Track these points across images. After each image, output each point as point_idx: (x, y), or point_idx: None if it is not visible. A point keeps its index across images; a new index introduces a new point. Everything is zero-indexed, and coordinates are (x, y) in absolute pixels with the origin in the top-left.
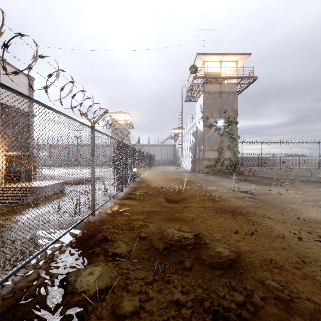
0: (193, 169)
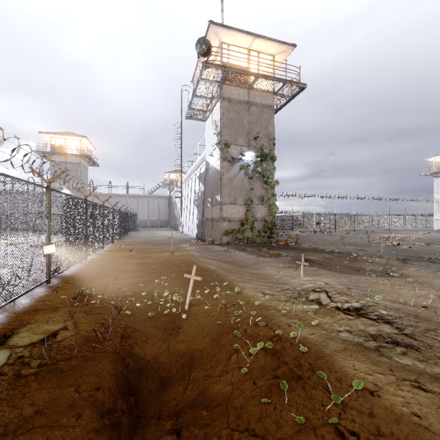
0: (201, 236)
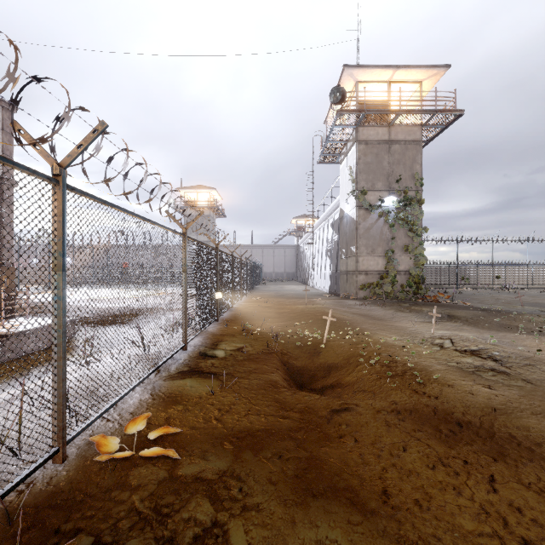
0: (335, 291)
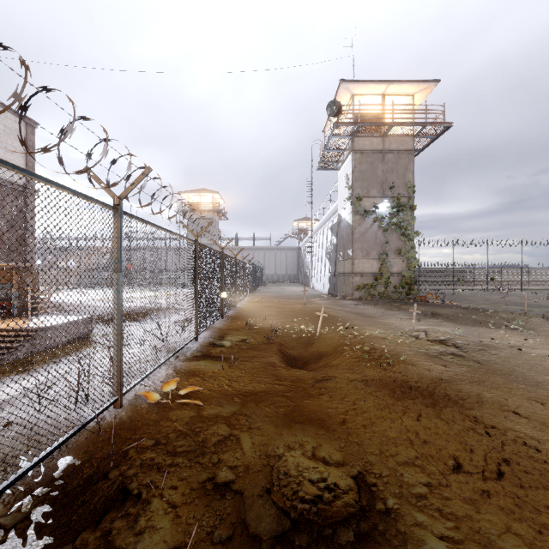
0: (333, 292)
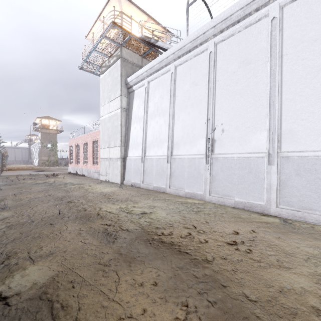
0: (39, 165)
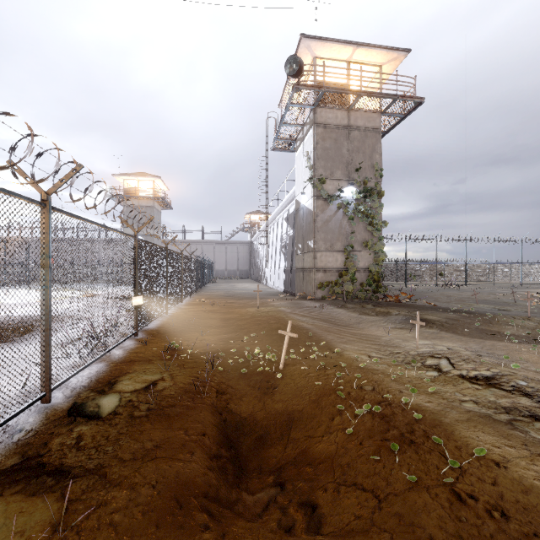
0: (290, 290)
